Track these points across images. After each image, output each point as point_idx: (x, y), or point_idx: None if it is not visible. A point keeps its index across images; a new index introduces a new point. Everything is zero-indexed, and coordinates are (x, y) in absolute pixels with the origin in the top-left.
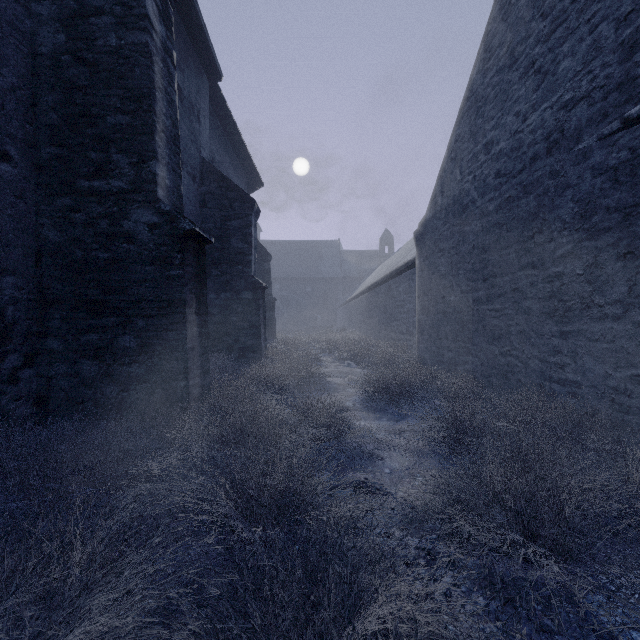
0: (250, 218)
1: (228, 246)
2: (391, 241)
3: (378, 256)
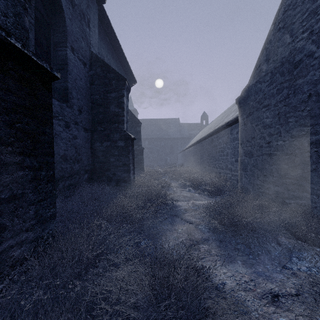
0: (123, 91)
1: (108, 110)
2: (207, 118)
3: (200, 126)
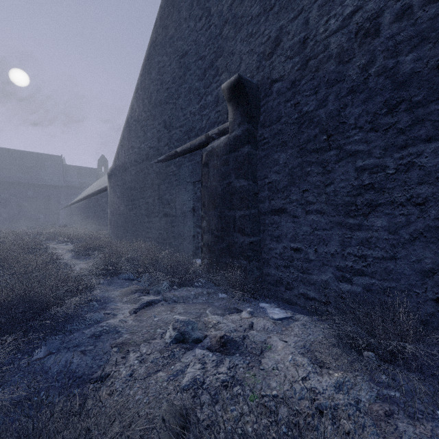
0: None
1: None
2: (107, 164)
3: (96, 173)
